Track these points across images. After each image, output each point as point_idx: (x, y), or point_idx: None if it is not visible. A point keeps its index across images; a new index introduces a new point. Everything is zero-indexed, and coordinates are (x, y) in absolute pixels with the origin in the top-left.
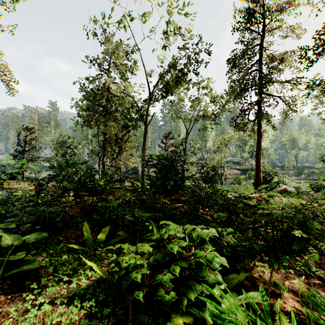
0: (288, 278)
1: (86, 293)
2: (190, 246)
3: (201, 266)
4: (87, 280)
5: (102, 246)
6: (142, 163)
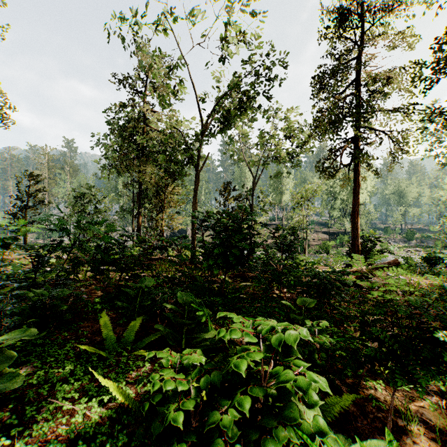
0: (414, 397)
1: (98, 431)
2: (266, 357)
3: (288, 397)
4: (101, 406)
5: (129, 348)
6: (193, 224)
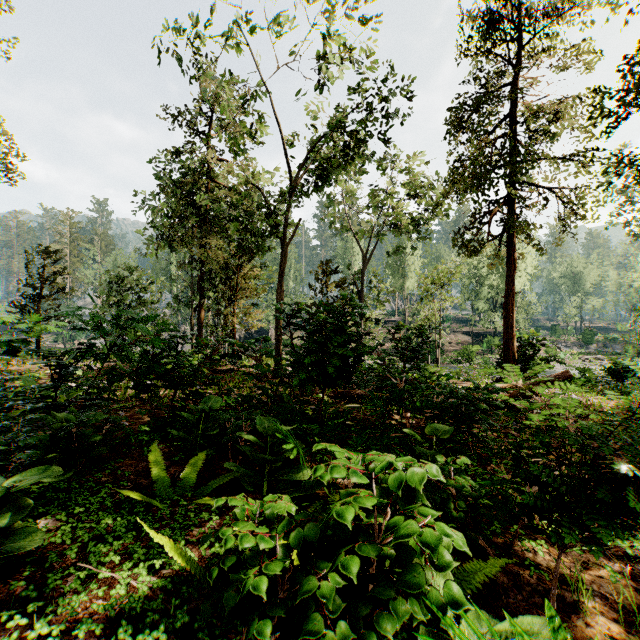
0: (588, 564)
1: (148, 608)
2: (381, 504)
3: (411, 557)
4: (151, 575)
5: (189, 495)
6: (278, 321)
